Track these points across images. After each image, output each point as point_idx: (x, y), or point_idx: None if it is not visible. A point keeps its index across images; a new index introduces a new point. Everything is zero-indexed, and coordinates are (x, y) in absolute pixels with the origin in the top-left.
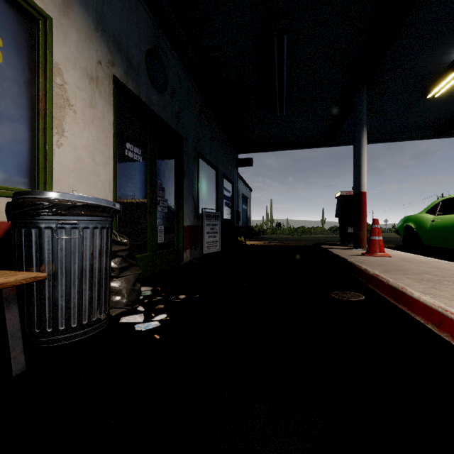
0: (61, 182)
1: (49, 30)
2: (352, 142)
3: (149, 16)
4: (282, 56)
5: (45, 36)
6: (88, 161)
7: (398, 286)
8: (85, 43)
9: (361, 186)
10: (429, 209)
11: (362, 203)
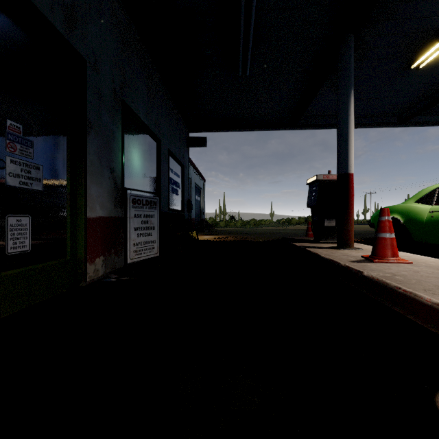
0: None
1: None
2: (316, 126)
3: None
4: None
5: None
6: None
7: None
8: None
9: (349, 166)
10: (420, 198)
11: (350, 189)
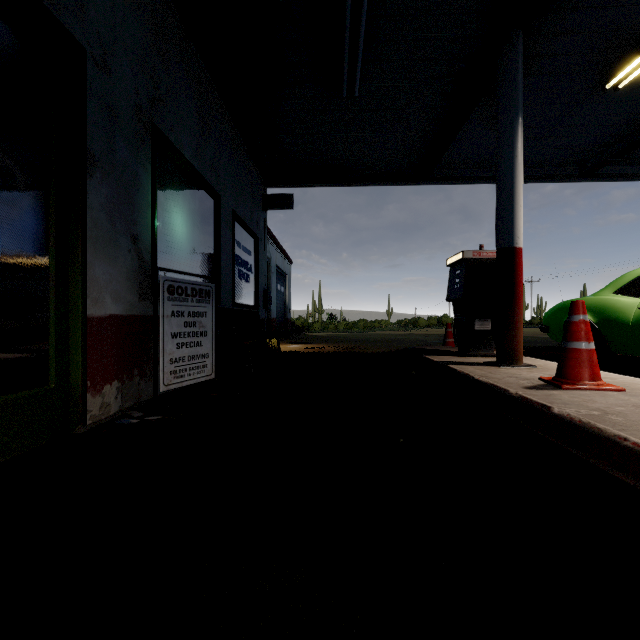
0: None
1: None
2: (459, 179)
3: None
4: None
5: None
6: None
7: None
8: None
9: (515, 237)
10: (622, 287)
11: (517, 272)
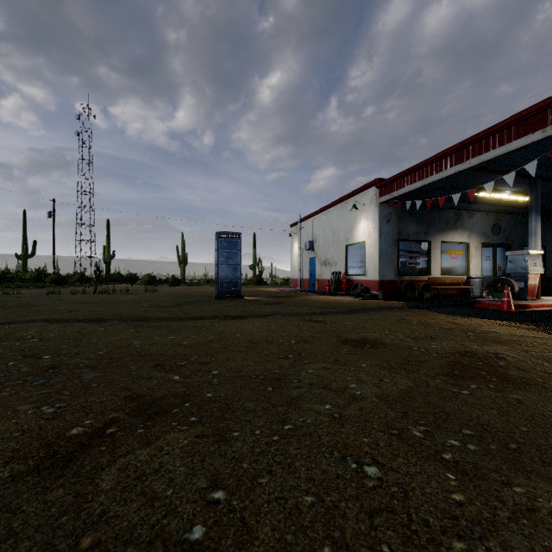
0: (471, 272)
1: (469, 245)
2: None
3: (493, 215)
4: None
5: (469, 246)
6: (476, 266)
7: None
8: (475, 241)
9: None
10: None
11: None
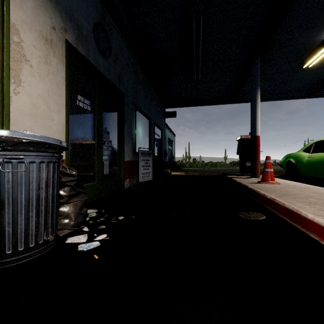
0: (18, 124)
1: None
2: (248, 101)
3: None
4: (199, 33)
5: None
6: (43, 107)
7: (293, 209)
8: (40, 10)
9: (256, 132)
10: (305, 149)
11: (257, 144)
